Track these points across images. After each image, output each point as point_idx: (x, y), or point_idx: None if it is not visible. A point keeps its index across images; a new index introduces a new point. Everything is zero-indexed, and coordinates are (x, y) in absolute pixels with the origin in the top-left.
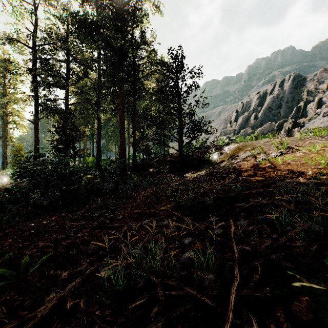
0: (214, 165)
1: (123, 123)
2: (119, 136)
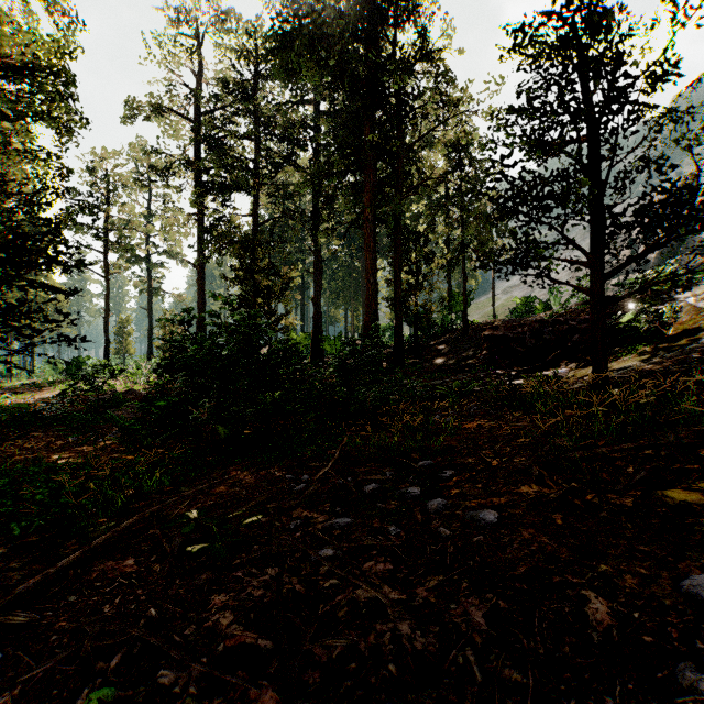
0: (659, 343)
1: (373, 252)
2: (354, 289)
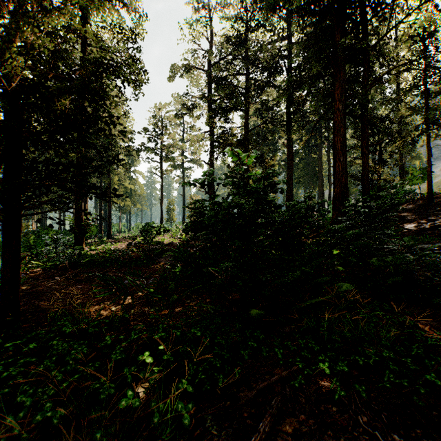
0: None
1: (343, 135)
2: (312, 175)
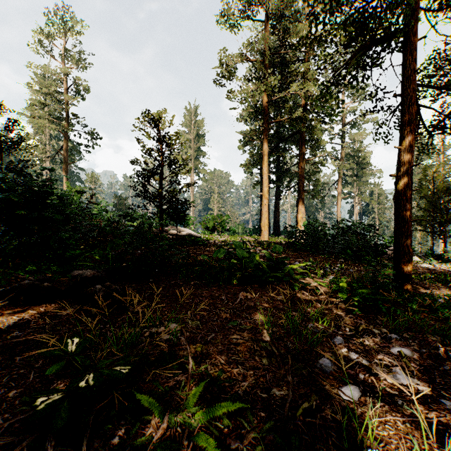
0: None
1: None
2: None
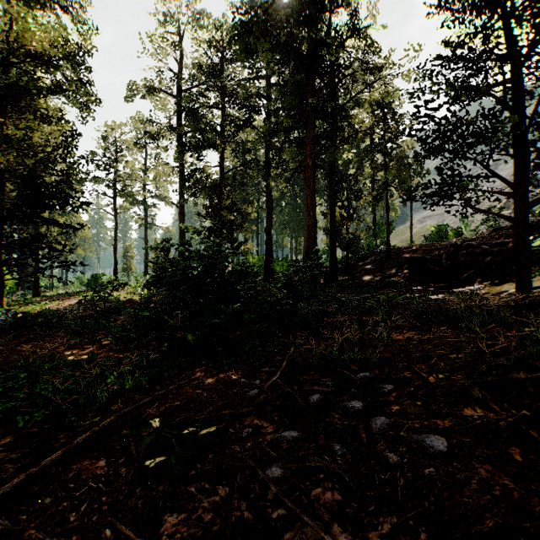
0: None
1: (313, 191)
2: (298, 221)
